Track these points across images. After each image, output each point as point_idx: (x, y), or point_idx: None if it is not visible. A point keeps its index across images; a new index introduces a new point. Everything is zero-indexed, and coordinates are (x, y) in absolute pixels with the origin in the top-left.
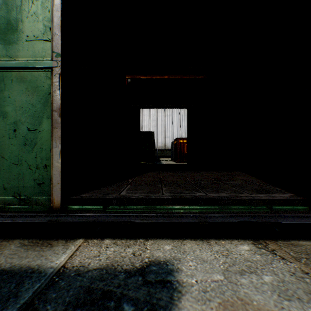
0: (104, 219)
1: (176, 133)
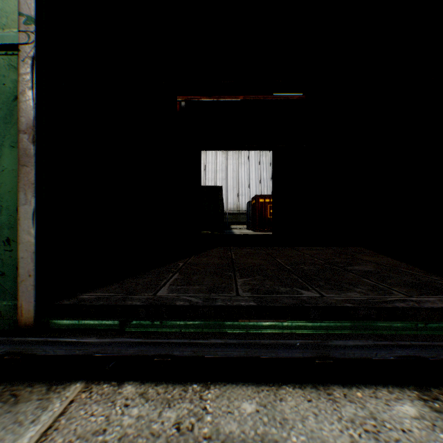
0: (119, 351)
1: (254, 190)
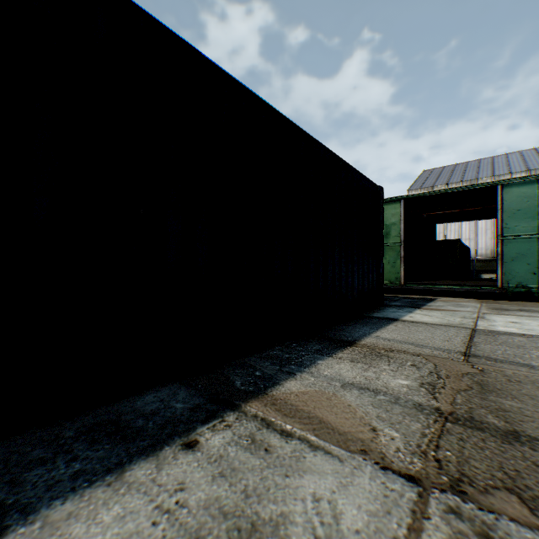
0: (418, 288)
1: None
